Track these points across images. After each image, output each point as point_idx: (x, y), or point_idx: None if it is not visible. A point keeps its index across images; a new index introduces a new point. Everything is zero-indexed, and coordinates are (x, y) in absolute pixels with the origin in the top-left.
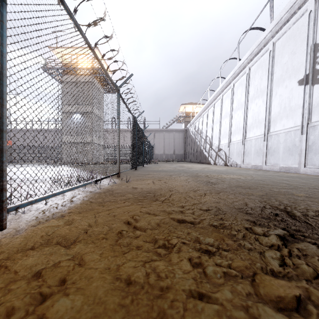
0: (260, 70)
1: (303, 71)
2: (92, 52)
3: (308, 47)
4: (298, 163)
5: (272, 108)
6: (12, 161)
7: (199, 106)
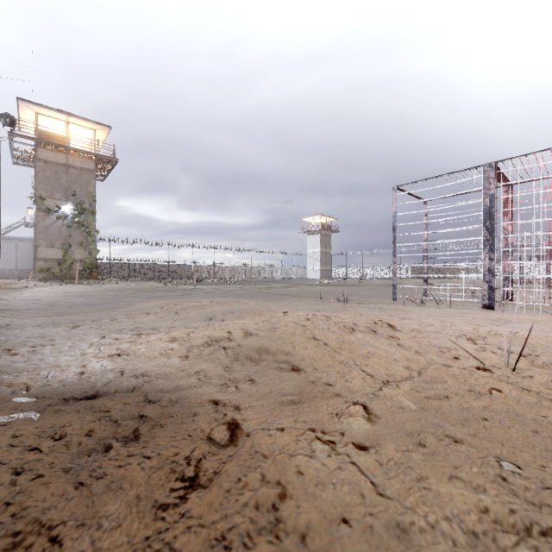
0: None
1: None
2: None
3: None
4: None
5: None
6: None
7: None
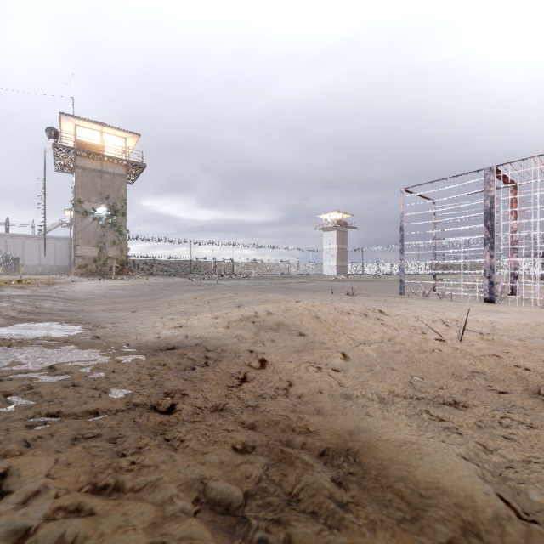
0: None
1: None
2: None
3: None
4: None
5: None
6: None
7: None
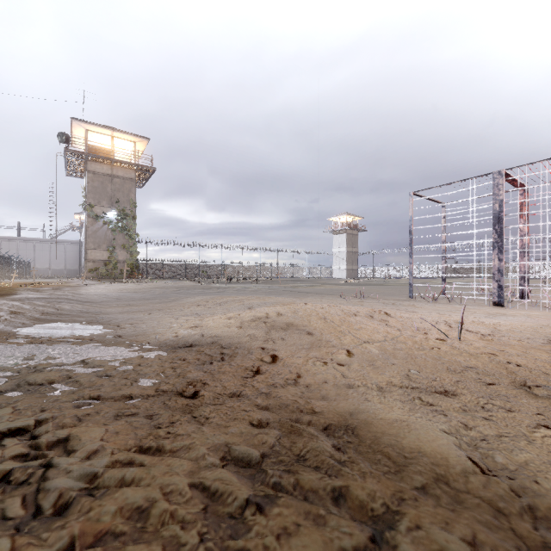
0: None
1: None
2: None
3: None
4: None
5: None
6: None
7: None
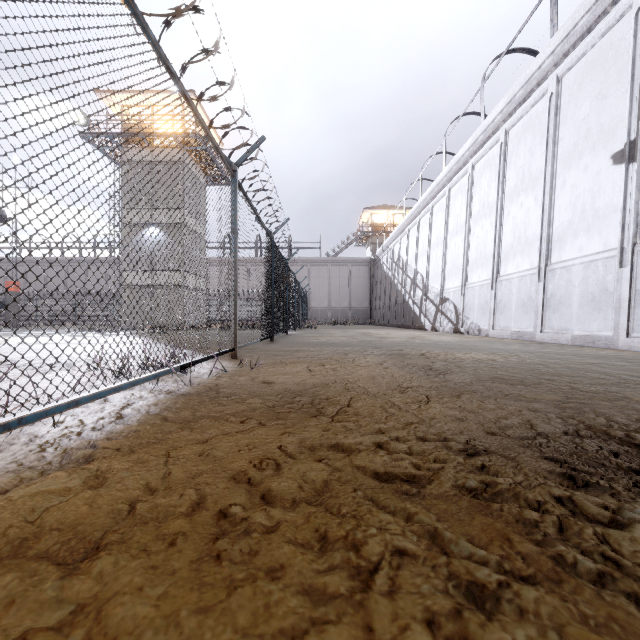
0: (529, 134)
1: (624, 133)
2: (173, 80)
3: (635, 84)
4: (614, 327)
5: (555, 213)
6: (20, 324)
7: (401, 212)
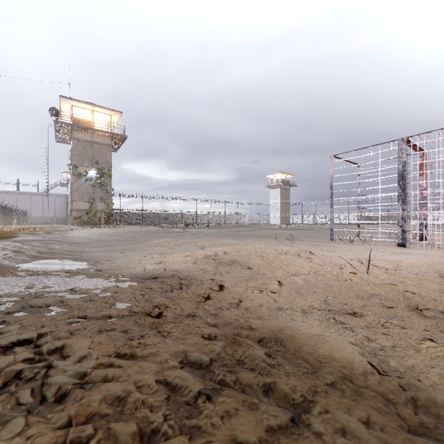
0: None
1: None
2: None
3: None
4: None
5: None
6: None
7: None
